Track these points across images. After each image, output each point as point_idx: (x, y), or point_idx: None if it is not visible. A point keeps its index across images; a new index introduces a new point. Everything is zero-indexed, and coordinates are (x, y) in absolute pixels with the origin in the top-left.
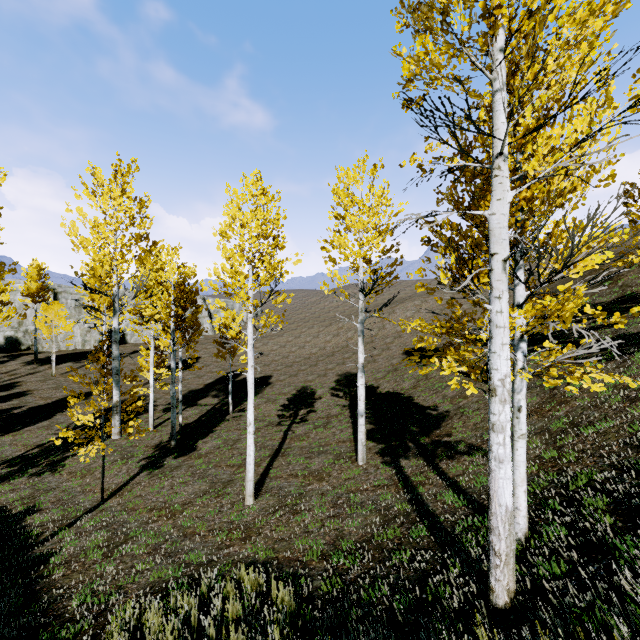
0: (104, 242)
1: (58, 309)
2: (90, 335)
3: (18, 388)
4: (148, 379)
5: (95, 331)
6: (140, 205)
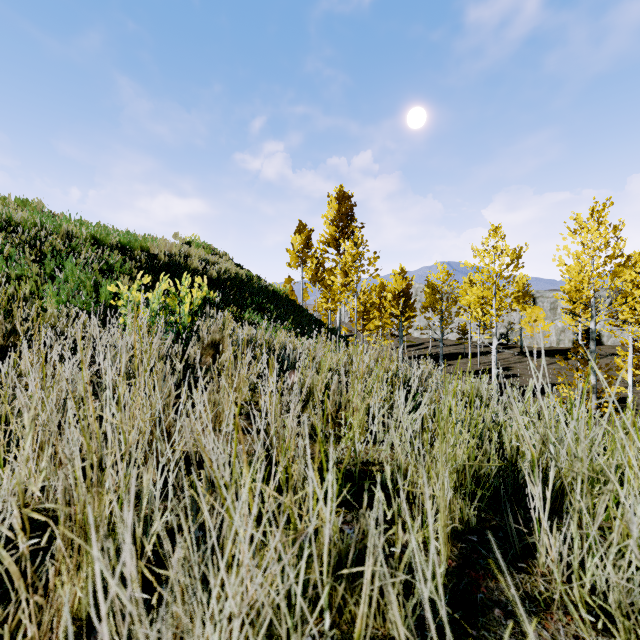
0: (583, 266)
1: (538, 312)
2: (563, 335)
3: (511, 371)
4: (625, 379)
5: (568, 331)
6: (613, 231)
